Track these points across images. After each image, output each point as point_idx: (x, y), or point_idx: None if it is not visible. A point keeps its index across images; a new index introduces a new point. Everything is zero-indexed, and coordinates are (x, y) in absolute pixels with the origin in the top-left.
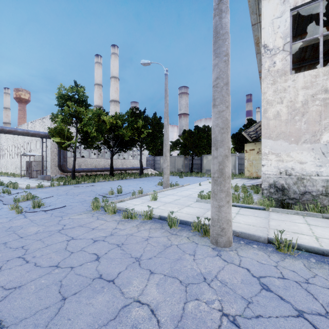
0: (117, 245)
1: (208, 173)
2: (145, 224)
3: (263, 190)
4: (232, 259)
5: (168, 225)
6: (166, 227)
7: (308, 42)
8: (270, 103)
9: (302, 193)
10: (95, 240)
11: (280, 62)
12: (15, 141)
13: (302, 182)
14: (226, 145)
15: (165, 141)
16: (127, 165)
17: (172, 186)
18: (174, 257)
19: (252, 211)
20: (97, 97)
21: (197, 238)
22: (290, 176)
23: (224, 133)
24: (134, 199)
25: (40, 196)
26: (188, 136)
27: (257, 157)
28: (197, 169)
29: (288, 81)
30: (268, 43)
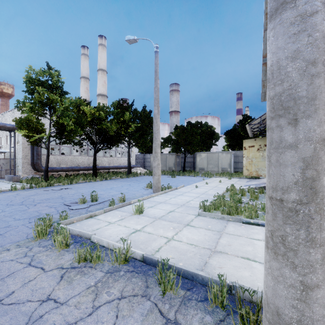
0: None
1: (201, 172)
2: (114, 281)
3: None
4: None
5: (159, 286)
6: (155, 292)
7: None
8: None
9: None
10: None
11: None
12: None
13: None
14: (323, 111)
15: (155, 133)
16: (115, 163)
17: (164, 190)
18: None
19: None
20: (83, 91)
21: None
22: None
23: (319, 76)
24: (112, 212)
25: None
26: (181, 133)
27: (257, 155)
28: (190, 168)
29: None
30: None
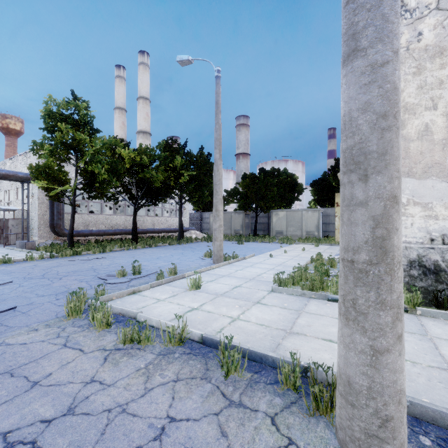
0: None
1: (279, 237)
2: (167, 364)
3: None
4: None
5: (221, 368)
6: (216, 375)
7: None
8: (410, 109)
9: None
10: (10, 442)
11: (431, 32)
12: None
13: None
14: (394, 167)
15: (216, 185)
16: (161, 225)
17: (227, 260)
18: None
19: None
20: (118, 126)
21: (298, 421)
22: None
23: (390, 129)
24: (160, 287)
25: None
26: (251, 183)
27: None
28: (263, 231)
29: (447, 66)
30: None
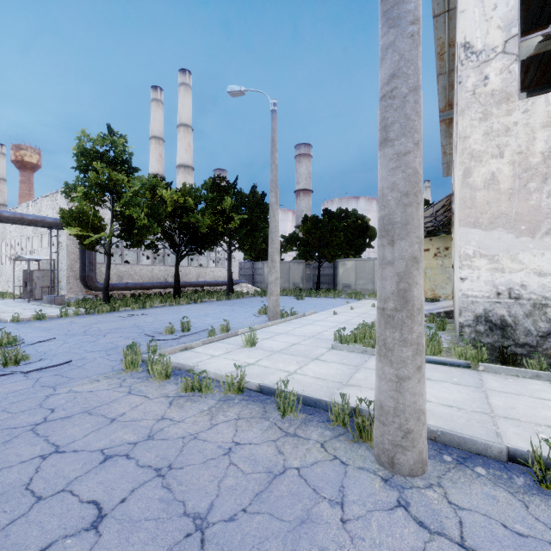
0: (157, 471)
1: (347, 291)
2: (229, 407)
3: (464, 328)
4: (439, 520)
5: (278, 410)
6: (274, 415)
7: (540, 46)
8: (476, 156)
9: (542, 333)
10: (109, 455)
11: (497, 76)
12: (7, 235)
13: (543, 313)
14: (415, 234)
15: (271, 233)
16: (206, 277)
17: (285, 317)
18: (291, 512)
19: (445, 369)
20: (155, 159)
21: (344, 446)
22: (518, 301)
23: (411, 205)
24: (213, 344)
25: (33, 337)
26: (313, 228)
27: (434, 263)
28: (328, 285)
29: (513, 113)
30: (472, 40)
